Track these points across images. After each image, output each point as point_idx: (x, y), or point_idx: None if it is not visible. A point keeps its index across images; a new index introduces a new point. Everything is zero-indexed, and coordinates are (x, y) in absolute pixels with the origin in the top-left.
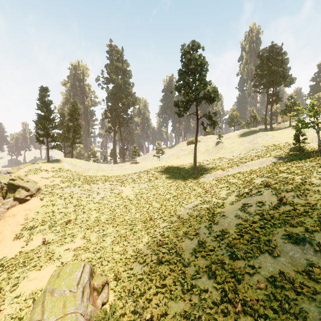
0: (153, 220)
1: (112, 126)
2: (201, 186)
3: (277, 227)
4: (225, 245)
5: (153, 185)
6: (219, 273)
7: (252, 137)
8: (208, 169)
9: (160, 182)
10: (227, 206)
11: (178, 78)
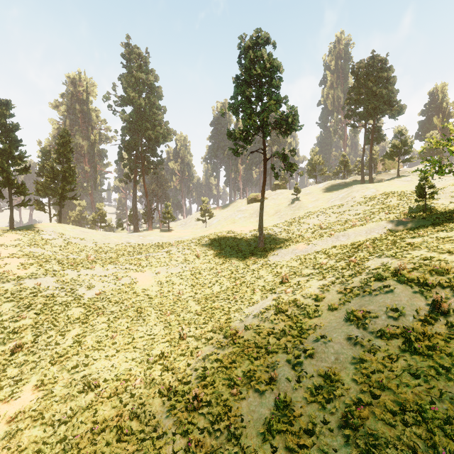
0: (187, 339)
1: (131, 172)
2: (272, 271)
3: None
4: (340, 420)
5: (191, 268)
6: None
7: (345, 191)
8: (281, 240)
9: (204, 264)
10: (325, 314)
11: (234, 91)
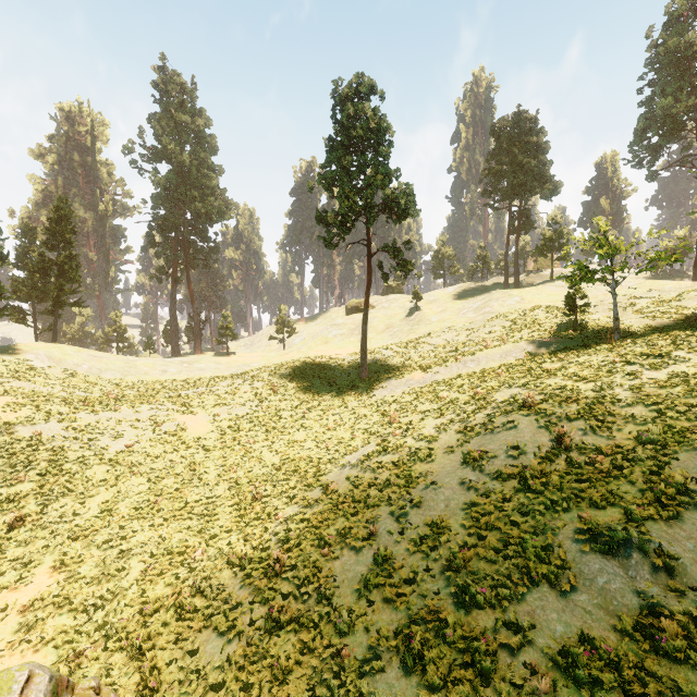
0: (263, 500)
1: (168, 265)
2: (378, 409)
3: (560, 511)
4: (442, 564)
5: (265, 408)
6: (433, 656)
7: (481, 299)
8: (393, 368)
9: (284, 402)
10: (440, 458)
11: (327, 157)
